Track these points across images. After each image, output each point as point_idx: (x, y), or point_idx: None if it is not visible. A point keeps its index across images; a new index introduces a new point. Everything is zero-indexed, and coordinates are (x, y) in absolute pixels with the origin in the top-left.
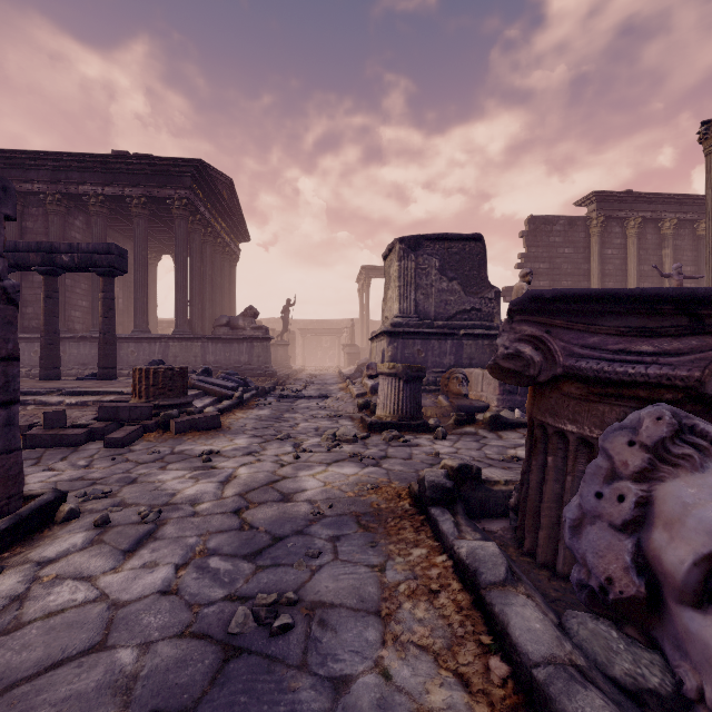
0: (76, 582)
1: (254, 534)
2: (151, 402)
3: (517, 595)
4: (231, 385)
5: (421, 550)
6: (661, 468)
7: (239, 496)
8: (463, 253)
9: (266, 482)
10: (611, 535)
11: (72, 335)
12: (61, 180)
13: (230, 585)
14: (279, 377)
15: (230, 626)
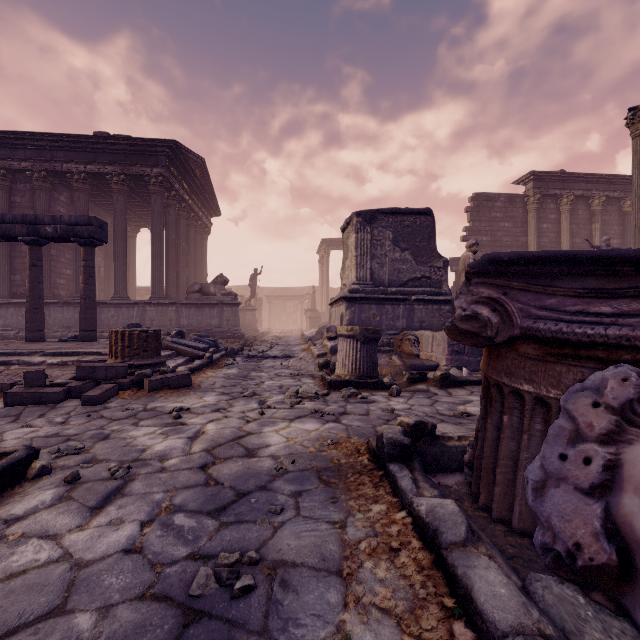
0: (41, 541)
1: (219, 490)
2: (127, 362)
3: (479, 556)
4: (203, 346)
5: (380, 506)
6: (629, 431)
7: (206, 452)
8: (414, 225)
9: (232, 438)
10: (577, 499)
11: (57, 300)
12: (47, 159)
13: (194, 543)
14: (247, 339)
15: (192, 588)
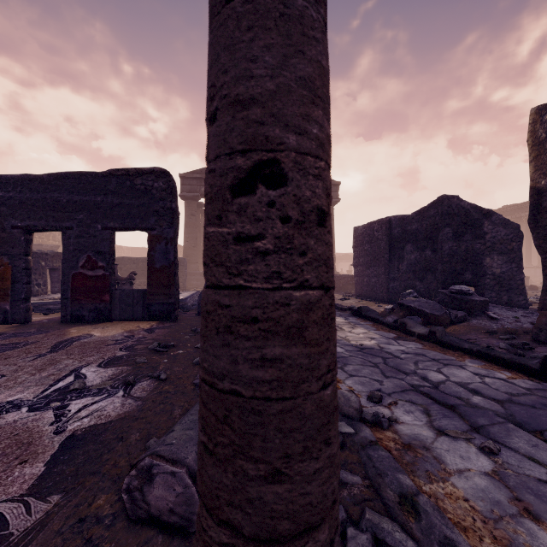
0: None
1: None
2: None
3: None
4: None
5: None
6: None
7: None
8: None
9: None
10: None
11: None
12: None
13: None
14: None
15: None
